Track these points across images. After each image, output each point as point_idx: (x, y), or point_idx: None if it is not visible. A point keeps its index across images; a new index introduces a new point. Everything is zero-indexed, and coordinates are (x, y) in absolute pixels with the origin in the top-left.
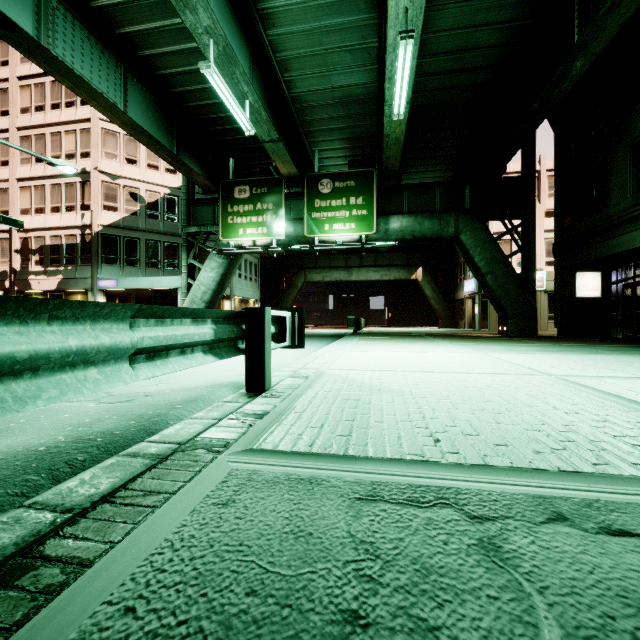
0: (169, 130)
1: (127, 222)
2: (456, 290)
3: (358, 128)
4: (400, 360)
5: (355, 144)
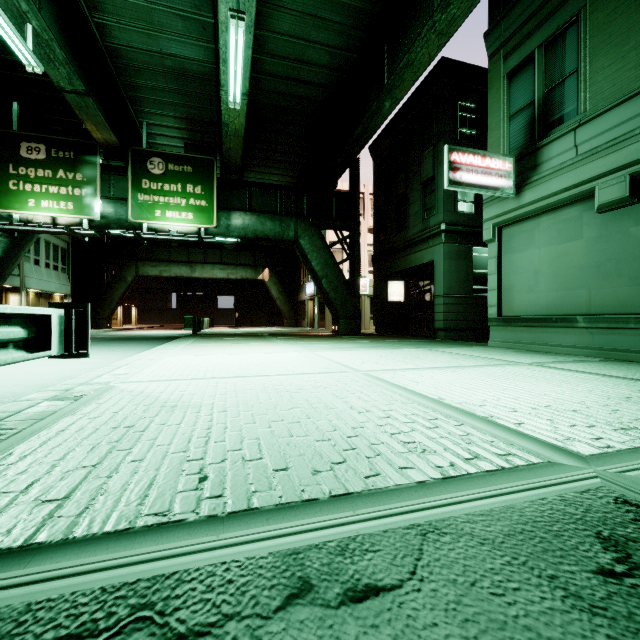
0: None
1: None
2: (299, 292)
3: (196, 110)
4: (225, 364)
5: (194, 127)
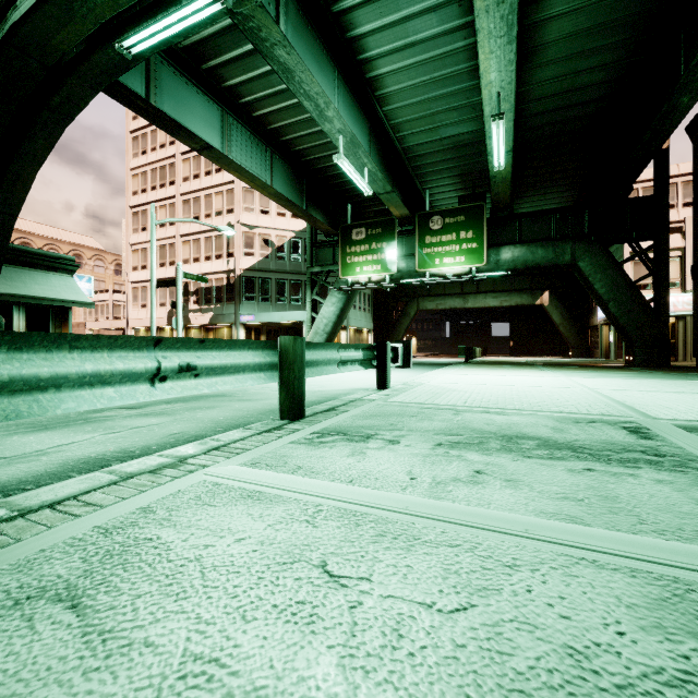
0: (300, 190)
1: (261, 265)
2: (591, 315)
3: (468, 165)
4: (485, 379)
5: (466, 178)
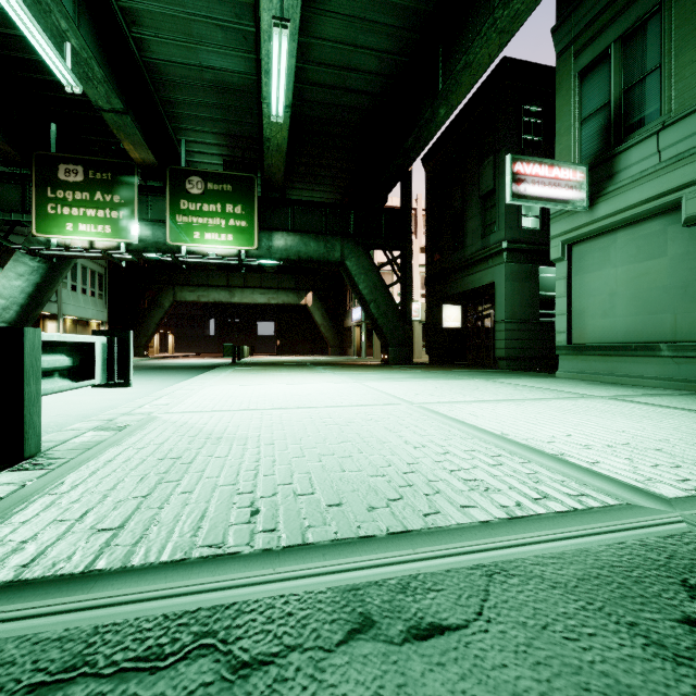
0: None
1: None
2: (345, 318)
3: (236, 124)
4: (268, 395)
5: (233, 143)
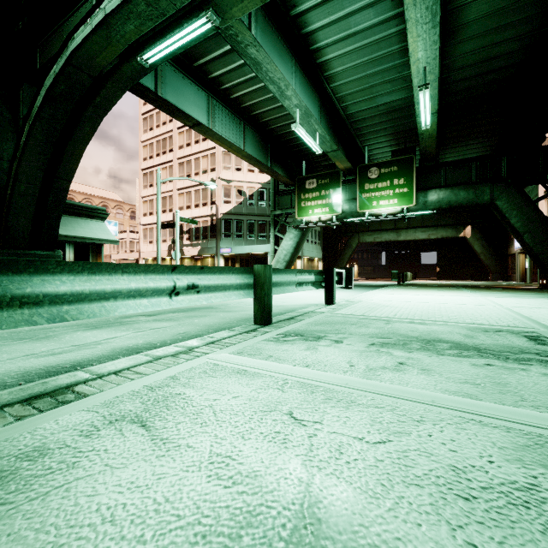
0: (266, 152)
1: (236, 210)
2: (508, 245)
3: (400, 125)
4: (413, 298)
5: (398, 136)
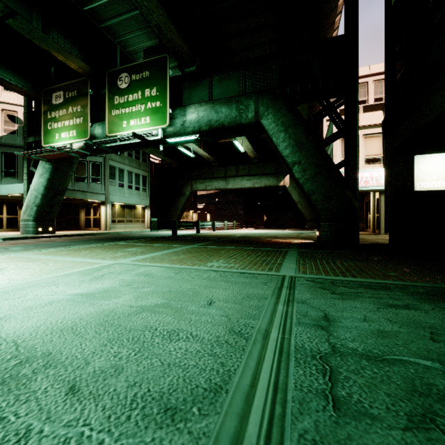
0: None
1: (5, 140)
2: None
3: None
4: None
5: None
